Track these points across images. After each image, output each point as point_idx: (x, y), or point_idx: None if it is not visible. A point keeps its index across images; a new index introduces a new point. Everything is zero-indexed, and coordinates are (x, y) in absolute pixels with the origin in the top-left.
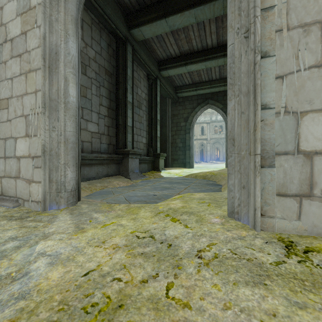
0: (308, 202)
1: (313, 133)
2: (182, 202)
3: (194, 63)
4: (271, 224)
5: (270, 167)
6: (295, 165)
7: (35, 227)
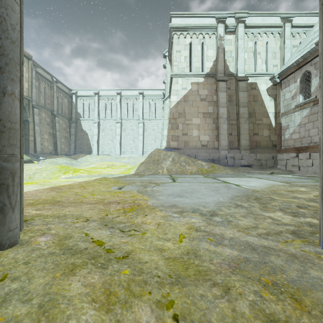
0: None
1: None
2: (54, 320)
3: None
4: None
5: None
6: None
7: (246, 229)
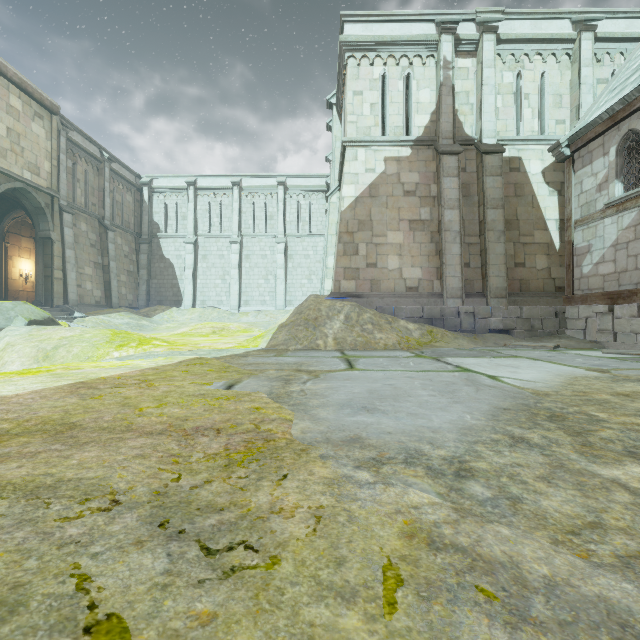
0: None
1: None
2: None
3: None
4: None
5: None
6: None
7: (574, 533)
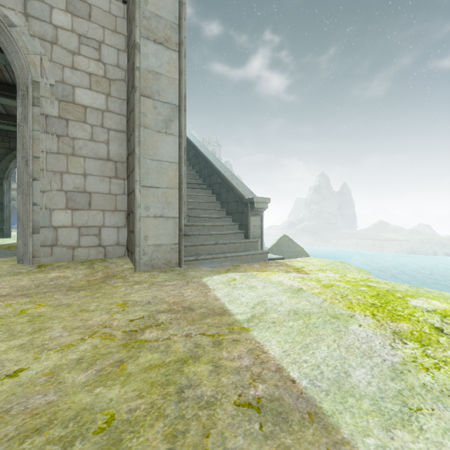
0: (56, 248)
1: (58, 218)
2: None
3: (9, 98)
4: (38, 261)
5: (38, 233)
6: (50, 232)
7: None
